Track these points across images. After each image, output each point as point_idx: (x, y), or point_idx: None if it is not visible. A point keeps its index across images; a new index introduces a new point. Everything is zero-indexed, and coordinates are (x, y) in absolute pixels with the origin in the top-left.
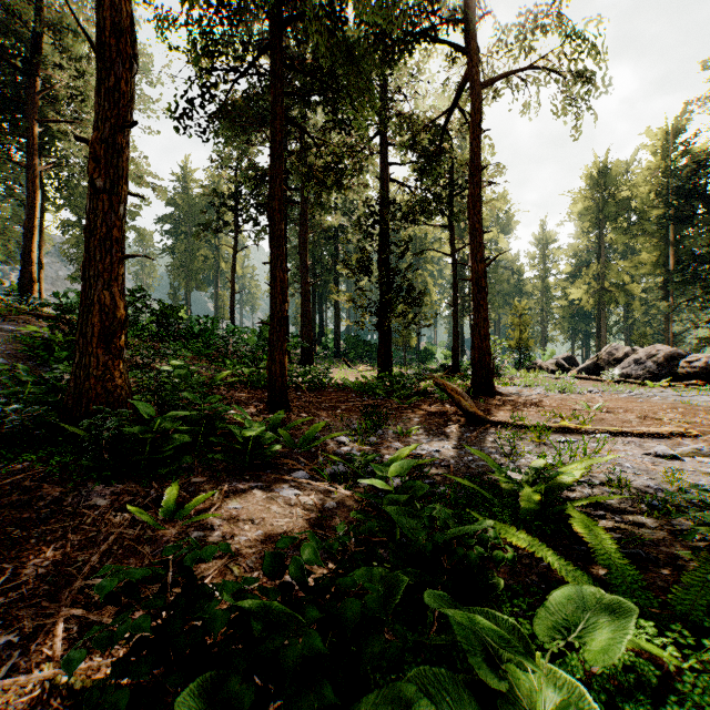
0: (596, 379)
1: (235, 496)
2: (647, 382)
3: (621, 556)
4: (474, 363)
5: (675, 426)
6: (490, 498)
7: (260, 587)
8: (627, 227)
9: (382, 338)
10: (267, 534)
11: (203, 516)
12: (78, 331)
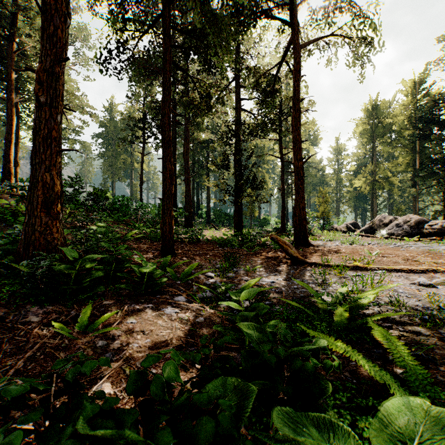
0: (372, 236)
1: (133, 314)
2: (405, 238)
3: (412, 358)
4: (295, 225)
5: (428, 265)
6: (312, 315)
7: (117, 410)
8: (390, 142)
9: (236, 210)
10: (153, 341)
11: (107, 329)
12: (27, 200)
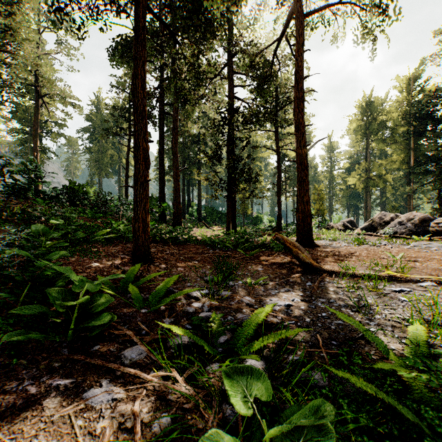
0: (375, 235)
1: (3, 422)
2: (414, 237)
3: None
4: (298, 223)
5: None
6: (415, 421)
7: None
8: (384, 139)
9: (229, 206)
10: None
11: None
12: None
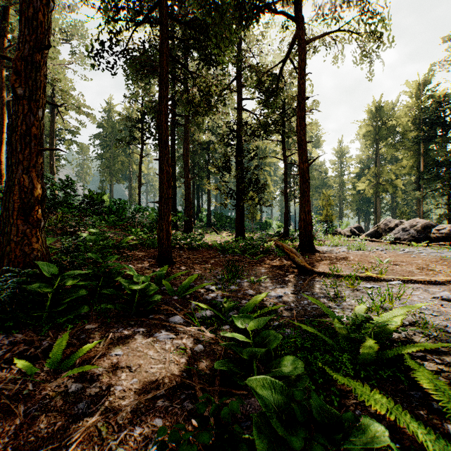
0: (378, 241)
1: (119, 342)
2: (413, 243)
3: None
4: (300, 230)
5: (445, 275)
6: (331, 343)
7: None
8: (394, 144)
9: (238, 214)
10: (141, 382)
11: (83, 368)
12: (3, 206)
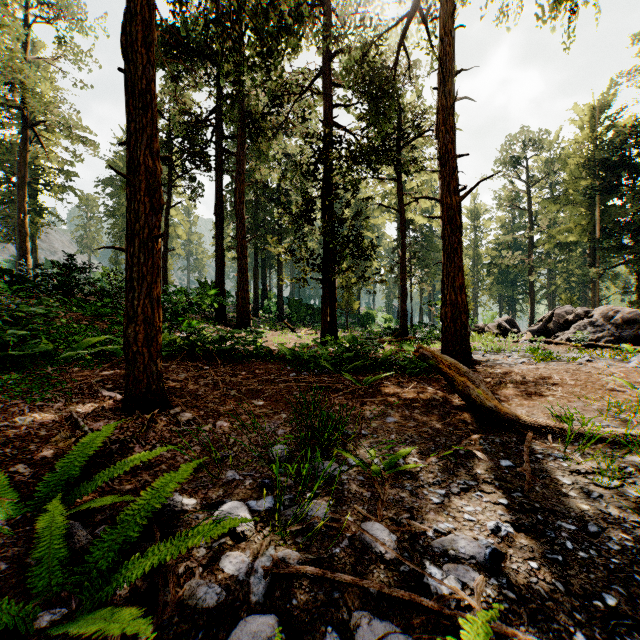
0: (557, 343)
1: None
2: (626, 346)
3: None
4: (445, 324)
5: None
6: None
7: None
8: (556, 198)
9: (326, 297)
10: None
11: None
12: None
